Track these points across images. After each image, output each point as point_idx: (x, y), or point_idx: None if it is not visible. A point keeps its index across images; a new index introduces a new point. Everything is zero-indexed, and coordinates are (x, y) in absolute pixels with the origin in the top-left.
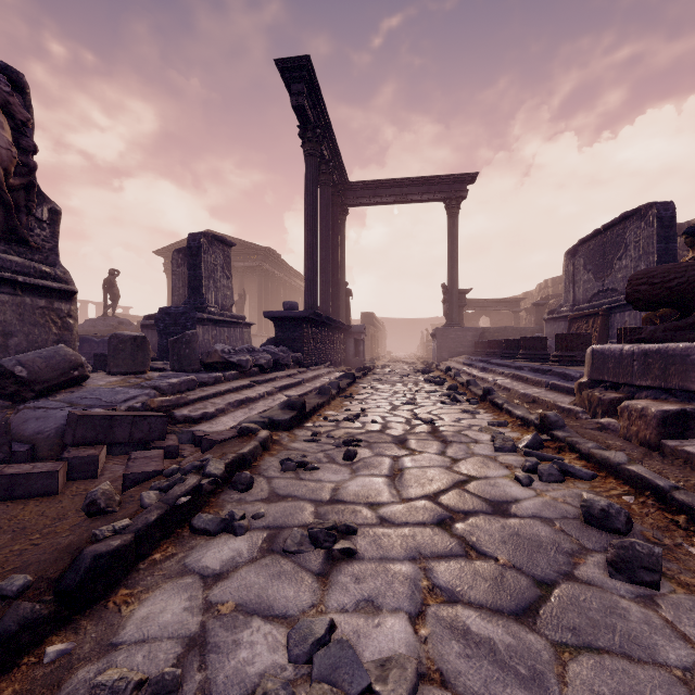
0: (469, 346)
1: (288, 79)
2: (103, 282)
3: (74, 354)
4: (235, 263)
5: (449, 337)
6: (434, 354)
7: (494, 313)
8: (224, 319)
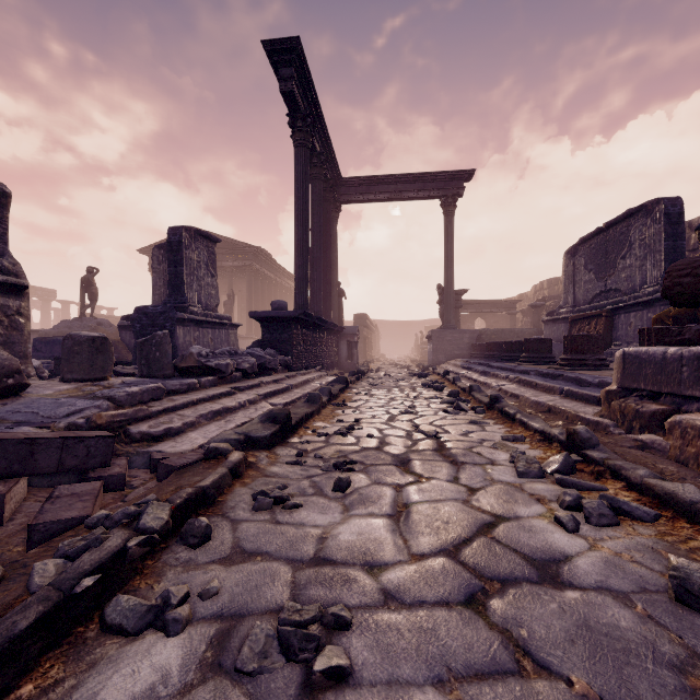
0: (466, 349)
1: (276, 63)
2: (81, 281)
3: (8, 358)
4: (223, 262)
5: (445, 339)
6: (430, 357)
7: (490, 315)
8: (207, 320)
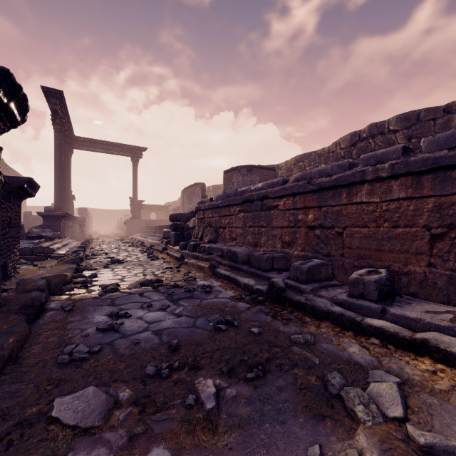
0: (143, 228)
1: (48, 95)
2: None
3: None
4: None
5: (133, 224)
6: (126, 232)
7: (158, 211)
8: None
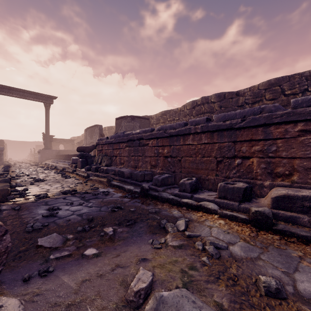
0: (54, 156)
1: None
2: None
3: None
4: None
5: (46, 153)
6: (39, 159)
7: (65, 143)
8: None
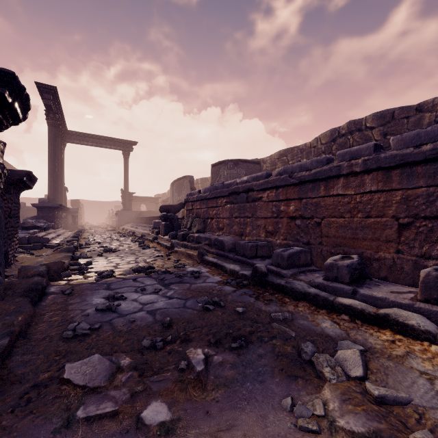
0: (134, 219)
1: (42, 90)
2: None
3: None
4: None
5: (124, 215)
6: (117, 223)
7: (148, 202)
8: None
